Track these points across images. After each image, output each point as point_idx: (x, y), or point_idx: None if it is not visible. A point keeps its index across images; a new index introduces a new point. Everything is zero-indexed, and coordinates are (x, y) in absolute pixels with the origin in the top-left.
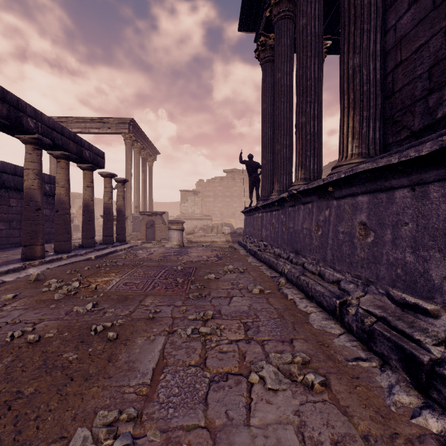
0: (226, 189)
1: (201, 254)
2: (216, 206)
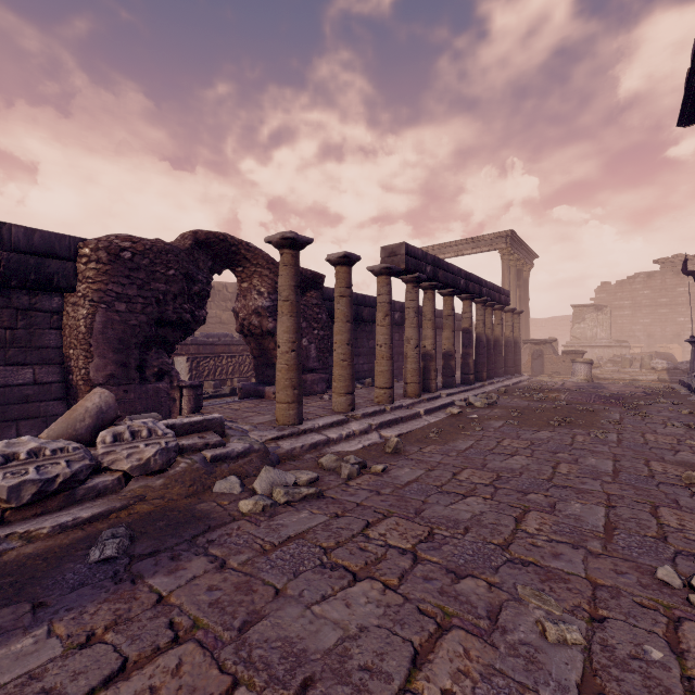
0: (660, 292)
1: (623, 390)
2: (636, 323)
